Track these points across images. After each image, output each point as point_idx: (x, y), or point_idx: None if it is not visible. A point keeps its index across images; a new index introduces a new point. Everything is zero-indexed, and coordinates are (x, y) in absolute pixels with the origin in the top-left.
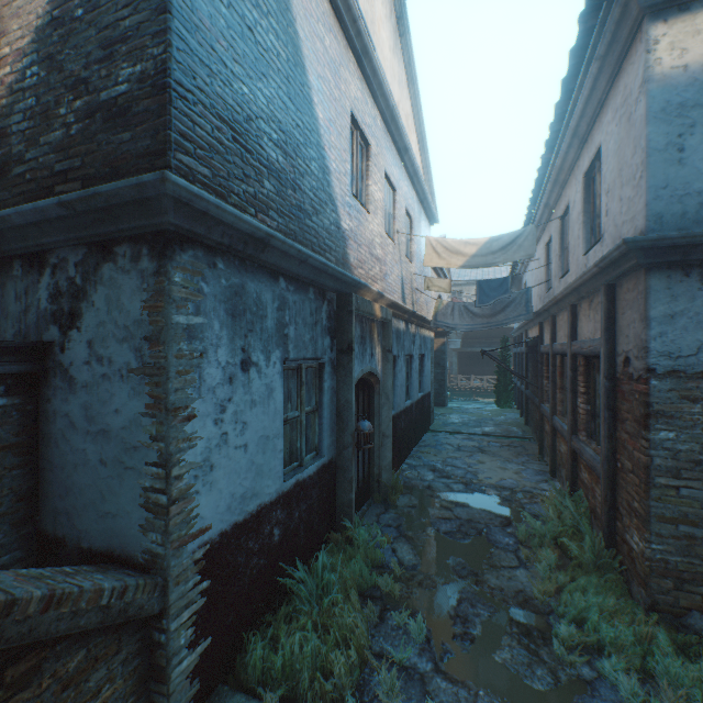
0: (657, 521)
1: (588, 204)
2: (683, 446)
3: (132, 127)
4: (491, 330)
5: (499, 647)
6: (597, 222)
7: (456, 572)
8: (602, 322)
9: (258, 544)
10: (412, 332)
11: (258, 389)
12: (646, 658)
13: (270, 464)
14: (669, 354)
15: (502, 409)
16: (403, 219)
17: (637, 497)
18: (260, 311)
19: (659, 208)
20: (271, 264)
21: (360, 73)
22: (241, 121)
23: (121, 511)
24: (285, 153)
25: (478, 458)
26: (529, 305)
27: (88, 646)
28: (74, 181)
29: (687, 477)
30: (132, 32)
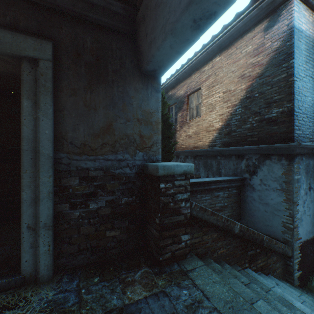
0: None
1: None
2: None
3: (277, 125)
4: None
5: None
6: None
7: None
8: None
9: (312, 249)
10: None
11: (312, 196)
12: None
13: None
14: None
15: None
16: None
17: None
18: (313, 169)
19: None
20: None
21: None
22: (308, 109)
23: (273, 225)
24: None
25: None
26: None
27: (276, 256)
28: (254, 138)
29: None
30: (277, 100)
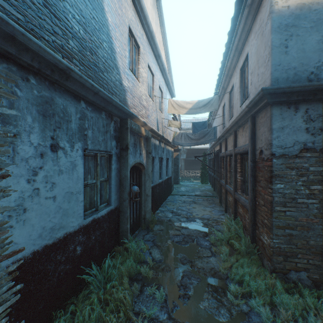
0: (276, 228)
1: (242, 83)
2: (287, 191)
3: None
4: (199, 150)
5: (202, 300)
6: (246, 90)
7: (181, 262)
8: (249, 135)
9: (65, 256)
10: (162, 146)
11: (65, 163)
12: (272, 297)
13: (74, 208)
14: (281, 146)
15: (203, 184)
16: (158, 91)
17: (266, 217)
18: (66, 117)
19: (277, 75)
20: (74, 90)
21: (134, 8)
22: None
23: None
24: (85, 30)
25: (193, 206)
26: (215, 135)
27: None
28: None
29: (289, 206)
30: None
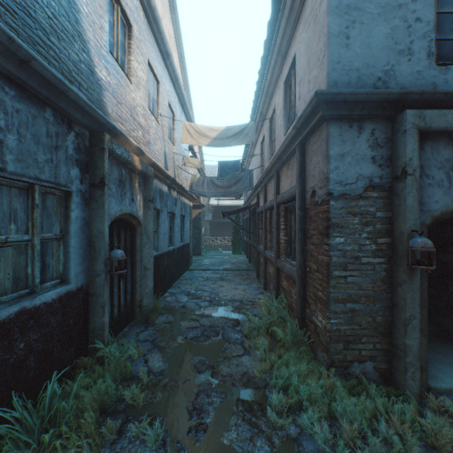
0: (334, 302)
1: (286, 103)
2: (349, 247)
3: None
4: (230, 208)
5: (227, 429)
6: (292, 111)
7: (197, 369)
8: (297, 171)
9: None
10: (174, 196)
11: None
12: (331, 406)
13: None
14: (341, 182)
15: (236, 255)
16: (166, 109)
17: (321, 288)
18: None
19: (335, 77)
20: None
21: None
22: None
23: None
24: None
25: (220, 284)
26: (252, 181)
27: None
28: None
29: (351, 269)
30: None
